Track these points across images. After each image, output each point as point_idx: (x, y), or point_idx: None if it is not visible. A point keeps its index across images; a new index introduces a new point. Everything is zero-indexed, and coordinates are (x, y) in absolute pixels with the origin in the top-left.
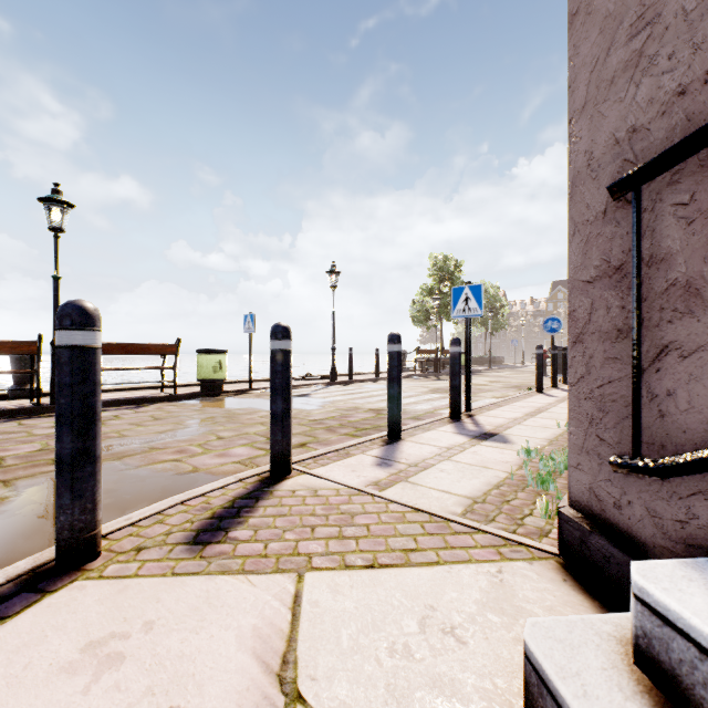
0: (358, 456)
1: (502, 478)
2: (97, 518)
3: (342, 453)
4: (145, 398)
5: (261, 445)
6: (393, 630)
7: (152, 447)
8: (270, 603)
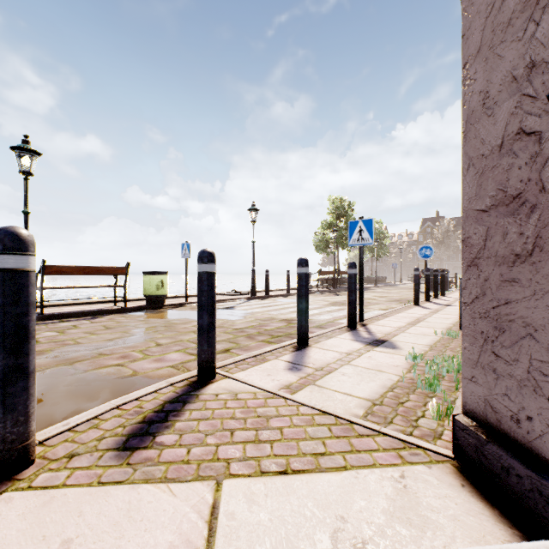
0: (273, 361)
1: (395, 381)
2: (30, 429)
3: (259, 358)
4: (100, 311)
5: (192, 351)
6: (306, 546)
7: (100, 353)
8: (188, 516)
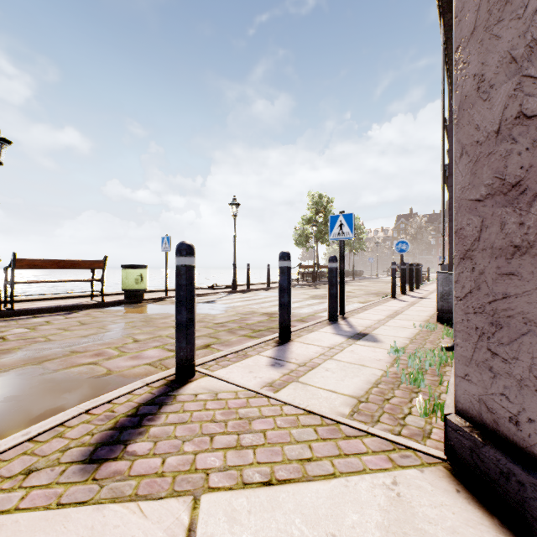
0: (255, 357)
1: (379, 376)
2: None
3: (241, 354)
4: (76, 306)
5: (171, 347)
6: None
7: (73, 351)
8: None
